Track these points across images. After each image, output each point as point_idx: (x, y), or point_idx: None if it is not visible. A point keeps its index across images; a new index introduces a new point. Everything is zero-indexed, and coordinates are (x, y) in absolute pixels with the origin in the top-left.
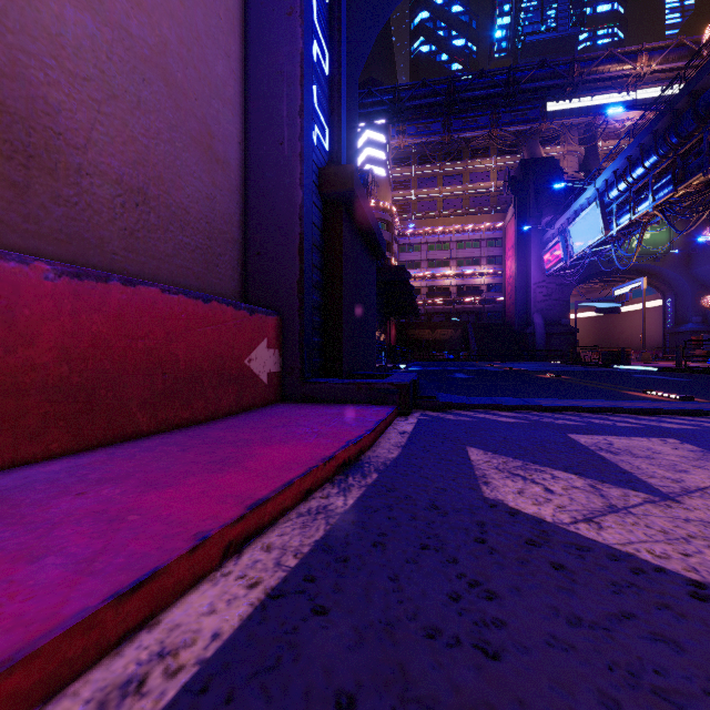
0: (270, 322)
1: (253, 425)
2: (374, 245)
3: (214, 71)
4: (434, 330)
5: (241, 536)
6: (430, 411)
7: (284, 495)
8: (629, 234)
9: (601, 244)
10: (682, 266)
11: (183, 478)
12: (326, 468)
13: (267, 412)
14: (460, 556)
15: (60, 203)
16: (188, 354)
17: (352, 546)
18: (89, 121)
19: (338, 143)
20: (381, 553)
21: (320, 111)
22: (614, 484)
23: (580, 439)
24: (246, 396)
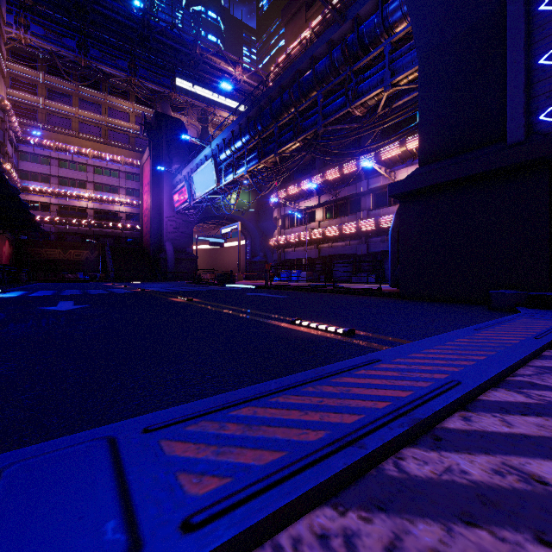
0: None
1: None
2: None
3: None
4: (66, 250)
5: None
6: None
7: None
8: (231, 190)
9: (214, 193)
10: (255, 221)
11: None
12: None
13: None
14: None
15: None
16: None
17: None
18: None
19: None
20: None
21: None
22: None
23: None
24: None
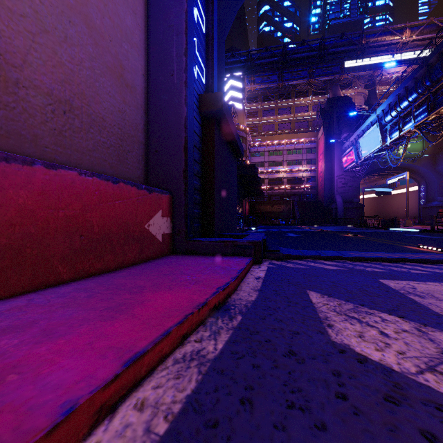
0: (163, 198)
1: (148, 273)
2: (235, 149)
3: (124, 22)
4: (273, 205)
5: (115, 395)
6: (276, 260)
7: (162, 344)
8: (398, 144)
9: (380, 151)
10: (431, 165)
11: (78, 326)
12: (200, 313)
13: (161, 262)
14: (327, 419)
15: (0, 107)
16: (100, 221)
17: (221, 403)
18: (25, 47)
19: (212, 79)
20: (249, 413)
21: (199, 56)
22: (435, 327)
23: (390, 284)
24: (146, 251)
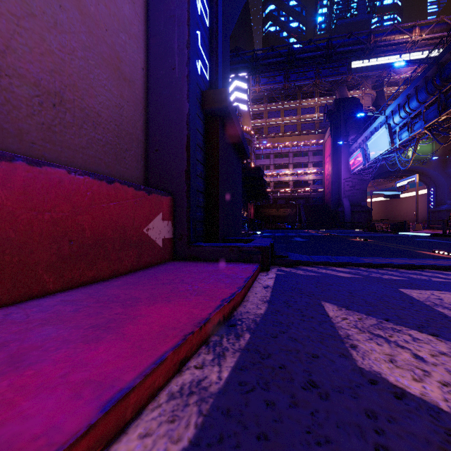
0: (164, 200)
1: (146, 282)
2: (241, 150)
3: (122, 11)
4: (278, 209)
5: None
6: (284, 266)
7: (153, 376)
8: (407, 146)
9: (388, 153)
10: (441, 168)
11: (54, 351)
12: (202, 332)
13: (161, 269)
14: None
15: None
16: (92, 224)
17: None
18: (8, 31)
19: (216, 75)
20: None
21: (202, 51)
22: None
23: (412, 294)
24: (145, 257)
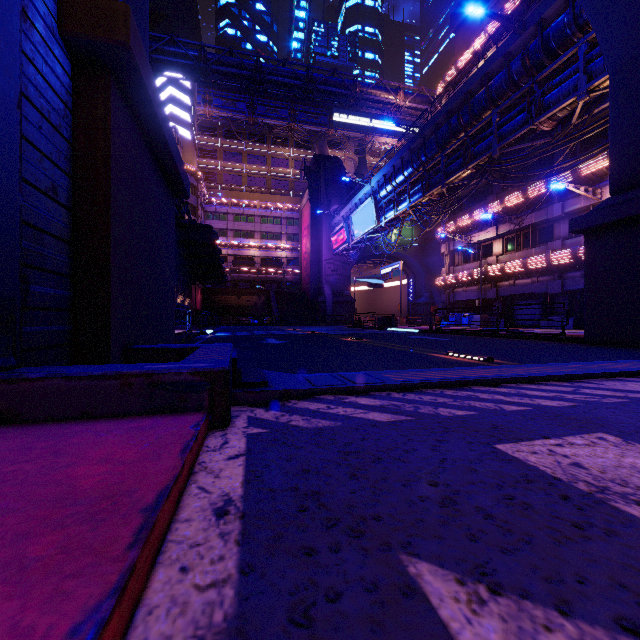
0: None
1: None
2: (172, 175)
3: None
4: (240, 296)
5: None
6: (262, 407)
7: None
8: (392, 227)
9: (374, 232)
10: (419, 256)
11: None
12: None
13: None
14: None
15: None
16: None
17: None
18: None
19: None
20: None
21: None
22: None
23: (530, 459)
24: None
